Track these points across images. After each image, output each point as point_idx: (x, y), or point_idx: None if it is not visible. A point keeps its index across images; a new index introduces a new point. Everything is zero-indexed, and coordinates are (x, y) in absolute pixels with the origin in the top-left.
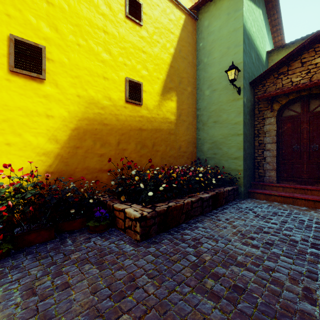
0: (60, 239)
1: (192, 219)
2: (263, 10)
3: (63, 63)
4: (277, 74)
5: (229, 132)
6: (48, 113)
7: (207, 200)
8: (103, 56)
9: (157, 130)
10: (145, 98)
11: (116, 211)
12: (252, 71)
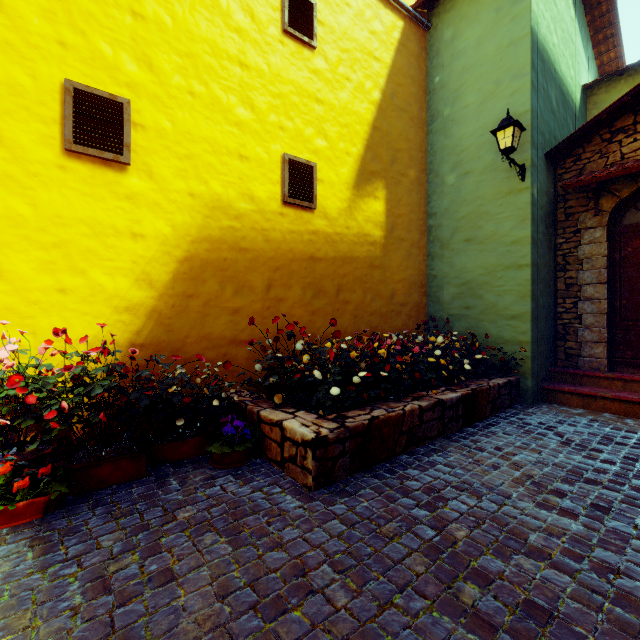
0: (157, 478)
1: (421, 446)
2: None
3: (163, 131)
4: (610, 133)
5: (499, 262)
6: (135, 230)
7: (454, 406)
8: (239, 114)
9: (346, 260)
10: (321, 195)
11: (264, 425)
12: (550, 129)
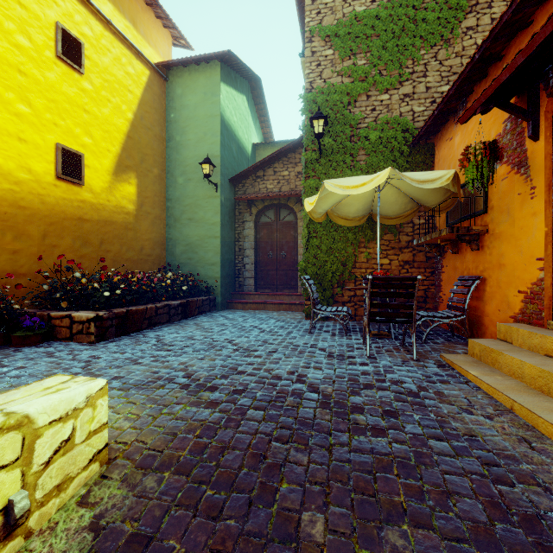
0: None
1: (157, 327)
2: (248, 96)
3: None
4: (255, 177)
5: (206, 234)
6: None
7: (176, 308)
8: (19, 107)
9: (108, 223)
10: (88, 176)
11: (55, 320)
12: (232, 166)
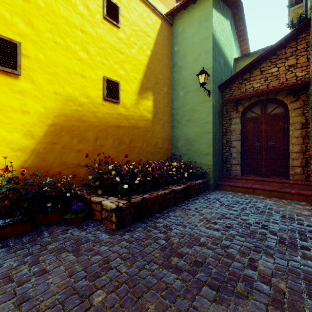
0: (37, 232)
1: (165, 209)
2: (231, 21)
3: (39, 60)
4: (241, 80)
5: (200, 130)
6: (23, 109)
7: (180, 192)
8: (81, 55)
9: (134, 127)
10: (122, 97)
11: (93, 204)
12: (220, 75)
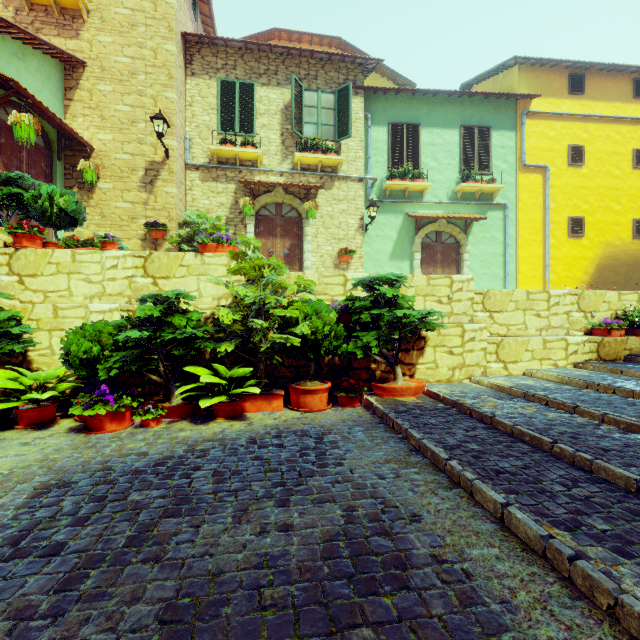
0: None
1: None
2: None
3: (591, 223)
4: None
5: None
6: (584, 257)
7: None
8: (615, 208)
9: None
10: None
11: None
12: None
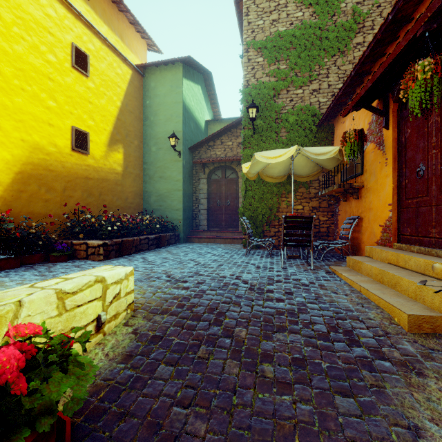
0: (28, 267)
1: (140, 252)
2: (202, 85)
3: (7, 106)
4: (208, 146)
5: (172, 188)
6: None
7: (152, 240)
8: (49, 103)
9: (104, 180)
10: (91, 148)
11: (76, 246)
12: (191, 138)
